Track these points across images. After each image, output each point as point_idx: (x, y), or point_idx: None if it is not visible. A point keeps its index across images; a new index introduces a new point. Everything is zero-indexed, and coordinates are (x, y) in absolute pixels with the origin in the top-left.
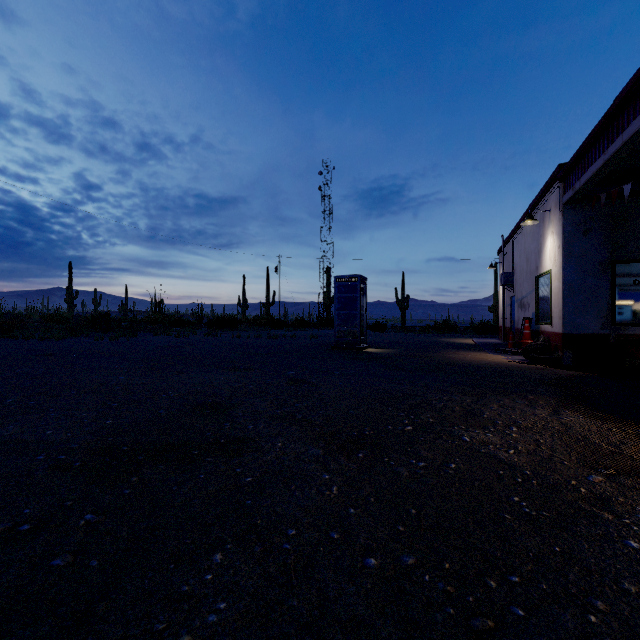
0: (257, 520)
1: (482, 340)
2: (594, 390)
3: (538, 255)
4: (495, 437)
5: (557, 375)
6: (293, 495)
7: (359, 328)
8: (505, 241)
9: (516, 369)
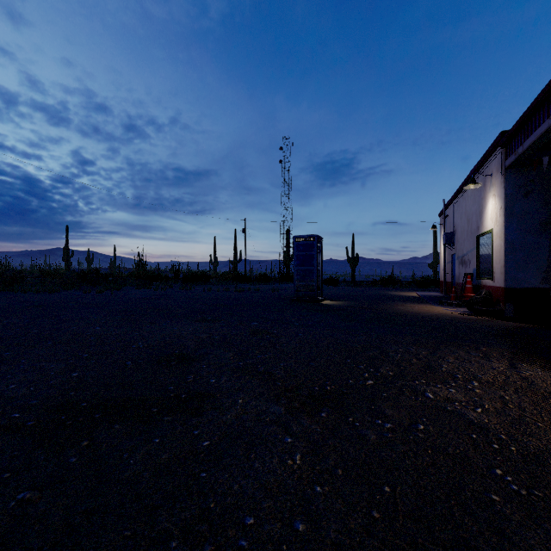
0: (210, 502)
1: (425, 293)
2: (542, 342)
3: (479, 216)
4: (458, 393)
5: (502, 327)
6: (252, 466)
7: (316, 282)
8: (446, 205)
9: (462, 321)
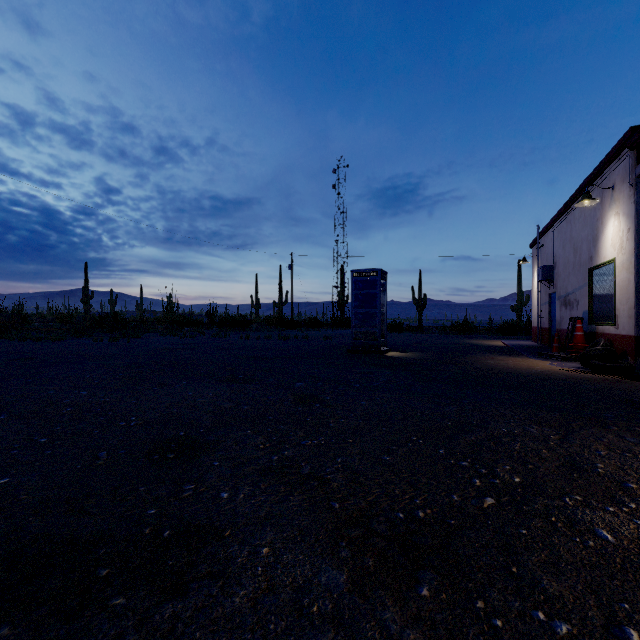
0: None
1: (514, 342)
2: None
3: (593, 243)
4: None
5: None
6: None
7: (379, 329)
8: (542, 231)
9: (583, 381)
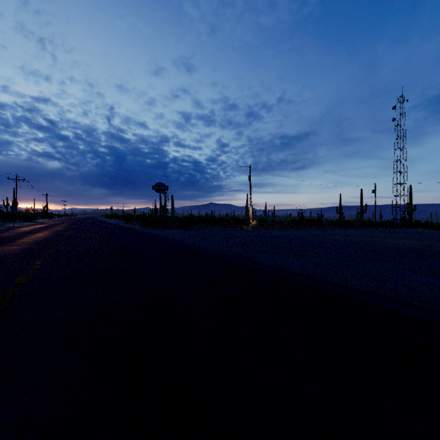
0: None
1: None
2: None
3: None
4: None
5: None
6: None
7: None
8: None
9: None
